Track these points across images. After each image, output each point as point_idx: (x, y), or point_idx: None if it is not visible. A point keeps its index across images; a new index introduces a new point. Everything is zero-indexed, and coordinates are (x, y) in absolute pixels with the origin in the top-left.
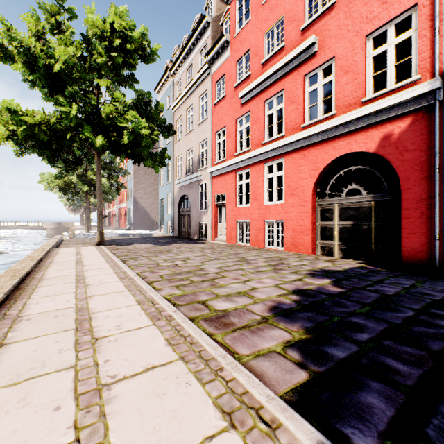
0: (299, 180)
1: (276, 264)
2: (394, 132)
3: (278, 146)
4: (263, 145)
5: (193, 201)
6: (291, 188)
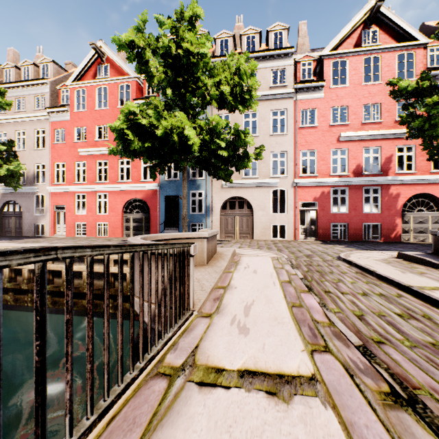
0: (116, 205)
1: (109, 240)
2: (149, 195)
3: (105, 187)
4: (96, 183)
5: (27, 207)
6: (112, 208)
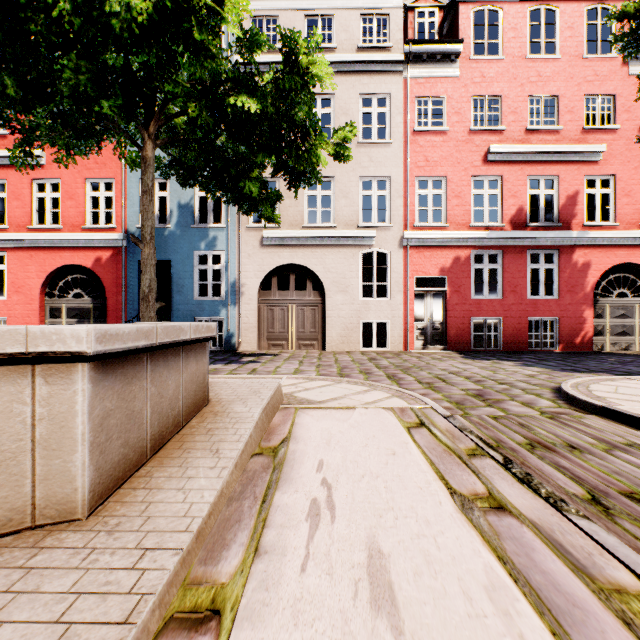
0: (26, 279)
1: None
2: (103, 258)
3: None
4: None
5: None
6: (17, 285)
